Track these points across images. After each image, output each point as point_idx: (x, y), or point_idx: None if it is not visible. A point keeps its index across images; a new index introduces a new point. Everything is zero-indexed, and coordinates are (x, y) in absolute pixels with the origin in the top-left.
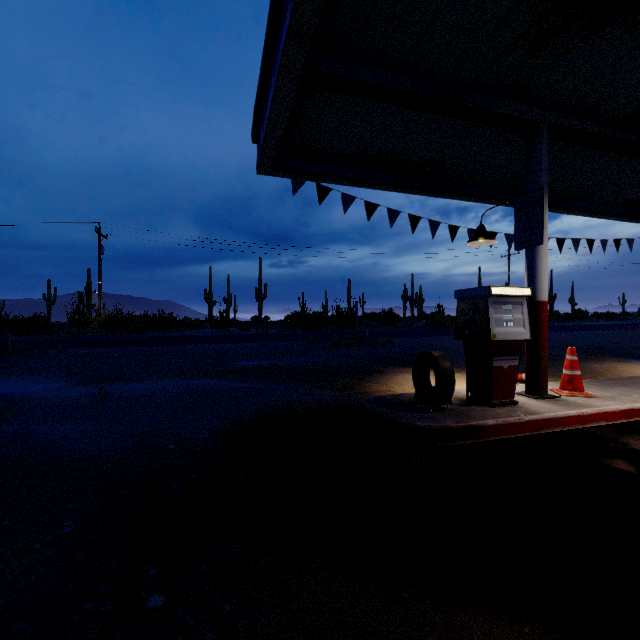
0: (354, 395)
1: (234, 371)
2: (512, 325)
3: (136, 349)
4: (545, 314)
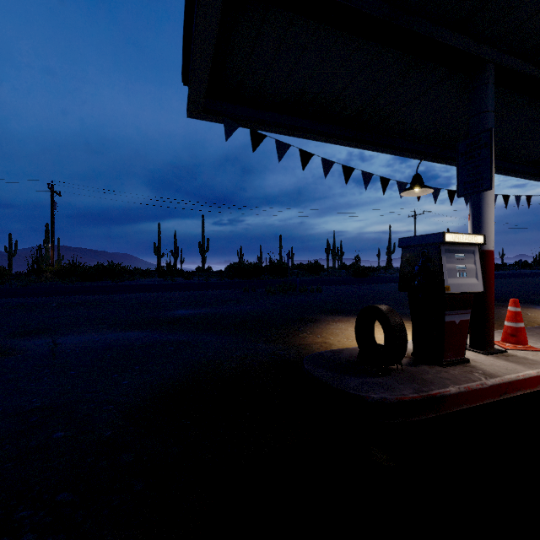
0: (289, 349)
1: (168, 321)
2: (465, 276)
3: (78, 298)
4: (492, 264)
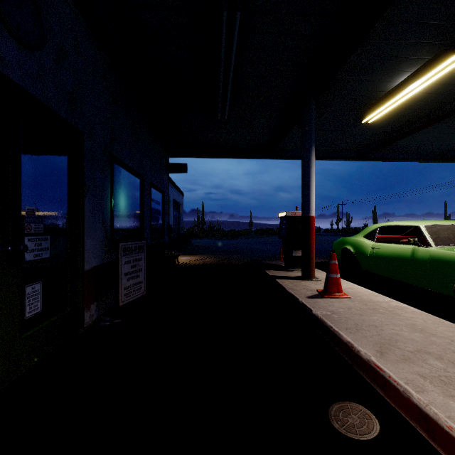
0: None
1: None
2: None
3: None
4: None
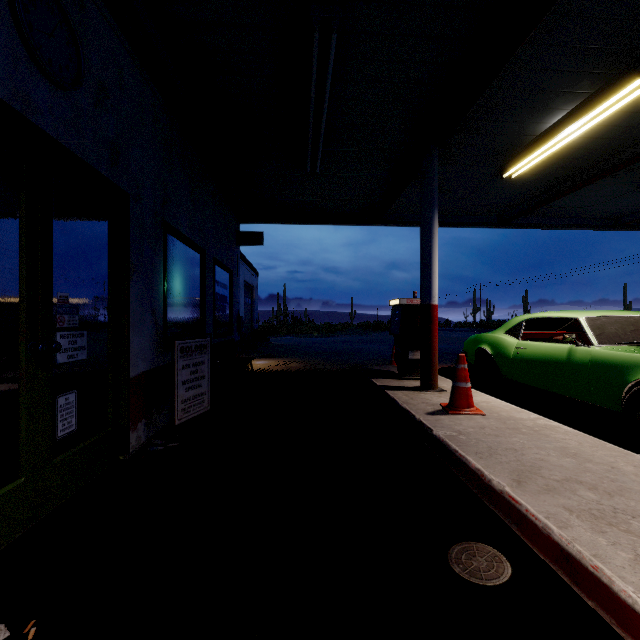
0: None
1: None
2: None
3: None
4: None
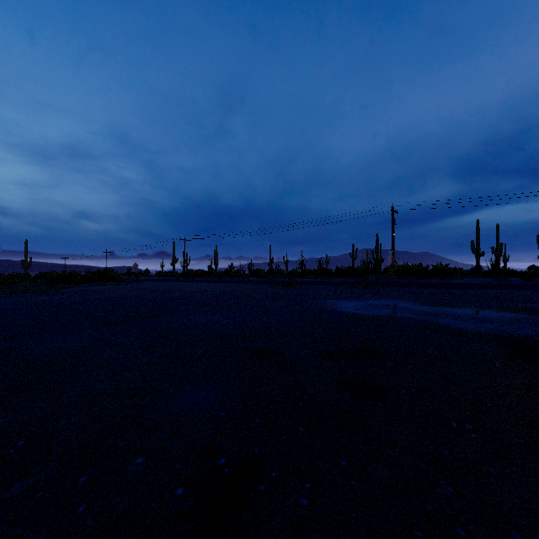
0: None
1: (536, 310)
2: None
3: (436, 290)
4: None
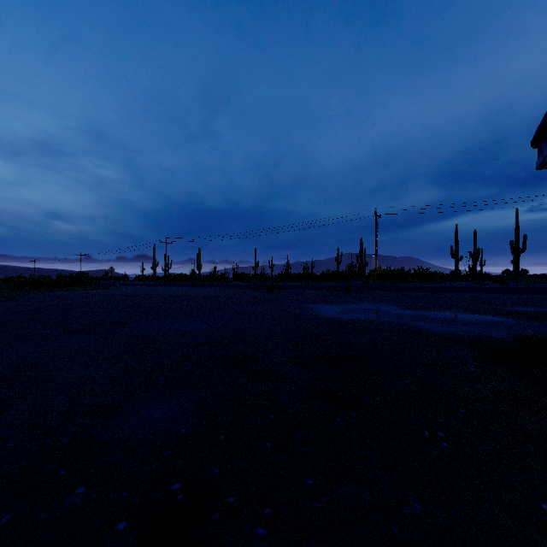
0: None
1: (509, 313)
2: None
3: (416, 294)
4: None
